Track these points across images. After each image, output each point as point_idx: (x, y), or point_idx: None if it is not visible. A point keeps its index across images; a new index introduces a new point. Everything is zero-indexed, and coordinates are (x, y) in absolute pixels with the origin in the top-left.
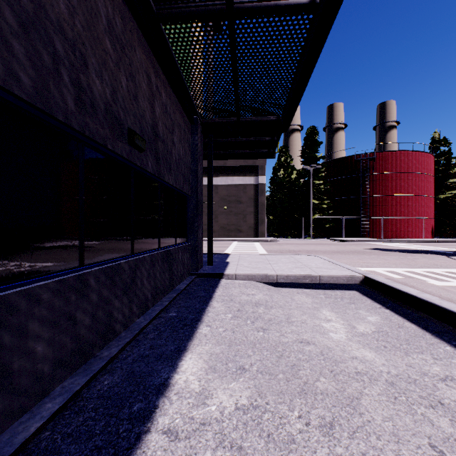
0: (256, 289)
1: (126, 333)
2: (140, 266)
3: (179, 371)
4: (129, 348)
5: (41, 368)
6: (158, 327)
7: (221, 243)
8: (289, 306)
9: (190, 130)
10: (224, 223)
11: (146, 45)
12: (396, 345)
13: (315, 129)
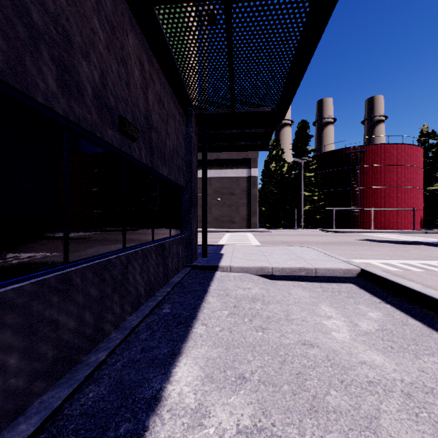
0: (251, 282)
1: (116, 334)
2: (132, 260)
3: (172, 380)
4: (119, 351)
5: (15, 383)
6: (151, 325)
7: (215, 234)
8: (287, 301)
9: (185, 121)
10: (218, 214)
11: (139, 30)
12: (403, 345)
13: (306, 123)
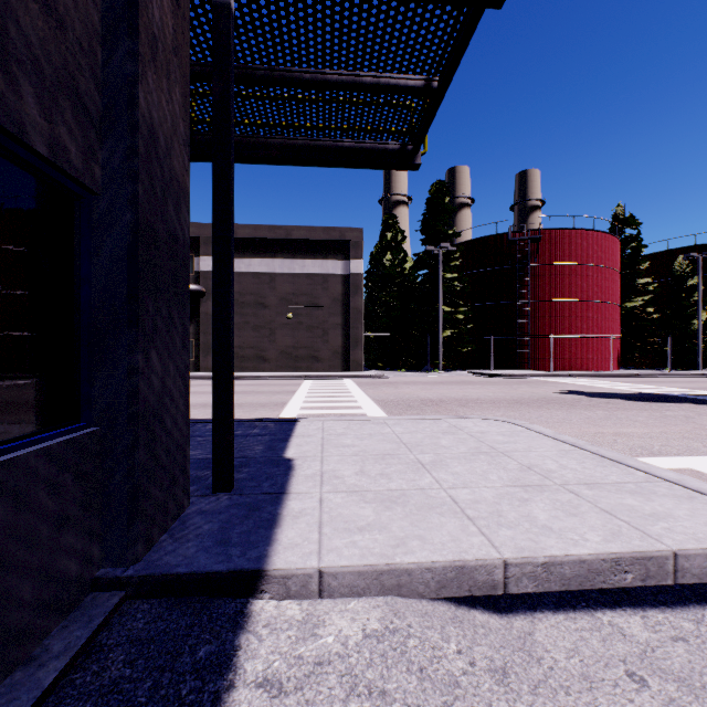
0: None
1: None
2: None
3: None
4: None
5: None
6: None
7: (282, 383)
8: None
9: None
10: (288, 344)
11: None
12: None
13: (444, 186)
